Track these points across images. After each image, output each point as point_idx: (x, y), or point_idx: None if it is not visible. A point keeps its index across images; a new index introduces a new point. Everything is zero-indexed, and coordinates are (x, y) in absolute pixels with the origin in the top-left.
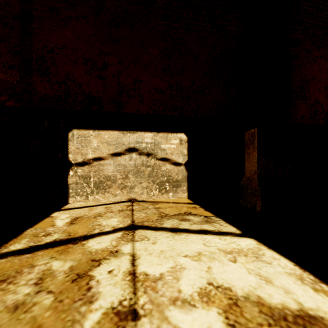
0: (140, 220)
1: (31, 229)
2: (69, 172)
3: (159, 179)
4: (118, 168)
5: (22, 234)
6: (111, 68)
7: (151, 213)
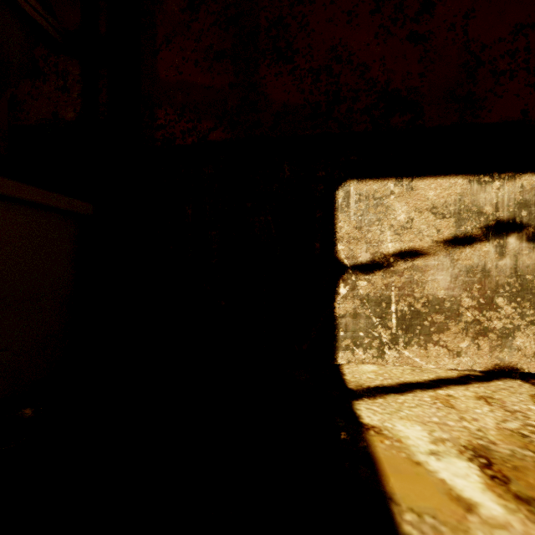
0: None
1: (404, 516)
2: (338, 288)
3: None
4: (464, 278)
5: None
6: (444, 7)
7: None
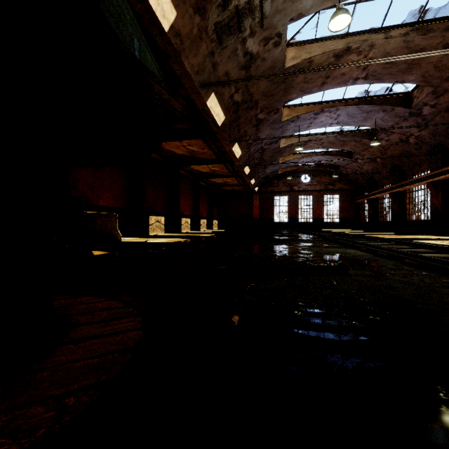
0: None
1: None
2: None
3: None
4: None
5: None
6: None
7: None
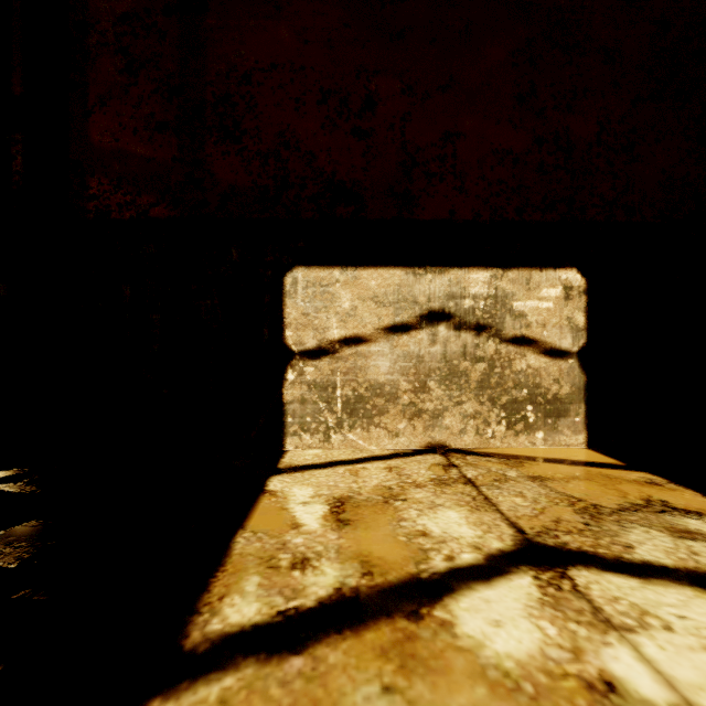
0: (534, 524)
1: (243, 534)
2: (287, 375)
3: (507, 393)
4: (402, 364)
5: (231, 556)
6: (385, 108)
7: (542, 499)
